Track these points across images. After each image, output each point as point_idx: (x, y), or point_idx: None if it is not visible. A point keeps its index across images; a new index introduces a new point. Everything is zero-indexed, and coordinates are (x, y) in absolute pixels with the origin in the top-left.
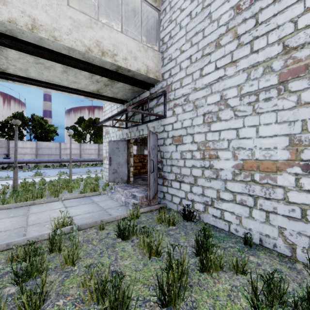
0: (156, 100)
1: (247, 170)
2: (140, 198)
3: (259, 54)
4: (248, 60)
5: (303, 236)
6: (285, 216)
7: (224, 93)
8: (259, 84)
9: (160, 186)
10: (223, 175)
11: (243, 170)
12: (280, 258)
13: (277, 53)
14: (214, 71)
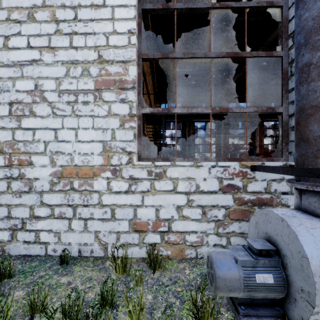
0: None
1: (66, 178)
2: None
3: (79, 53)
4: (67, 53)
5: (113, 233)
6: (100, 220)
7: (39, 82)
8: (79, 84)
9: None
10: (38, 186)
11: (62, 178)
12: (94, 263)
13: (94, 59)
14: (27, 49)
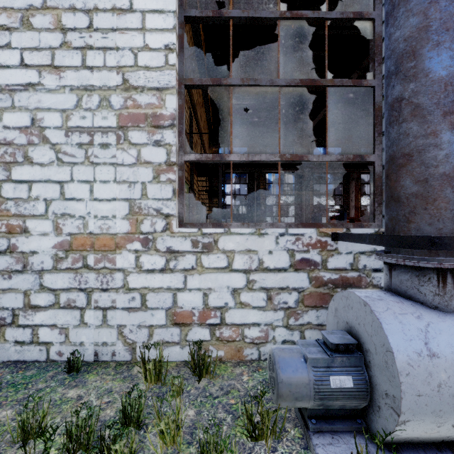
0: None
1: (77, 251)
2: None
3: (95, 75)
4: (78, 75)
5: (143, 328)
6: (125, 309)
7: (38, 115)
8: (95, 119)
9: None
10: (36, 263)
11: (71, 251)
12: (117, 370)
13: (117, 84)
14: (19, 67)
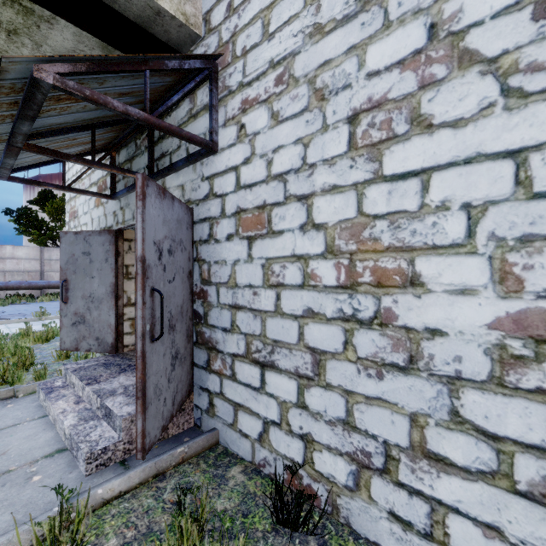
0: (187, 103)
1: None
2: (122, 424)
3: None
4: None
5: None
6: None
7: (445, 9)
8: None
9: (198, 371)
10: (440, 358)
11: None
12: None
13: None
14: None
